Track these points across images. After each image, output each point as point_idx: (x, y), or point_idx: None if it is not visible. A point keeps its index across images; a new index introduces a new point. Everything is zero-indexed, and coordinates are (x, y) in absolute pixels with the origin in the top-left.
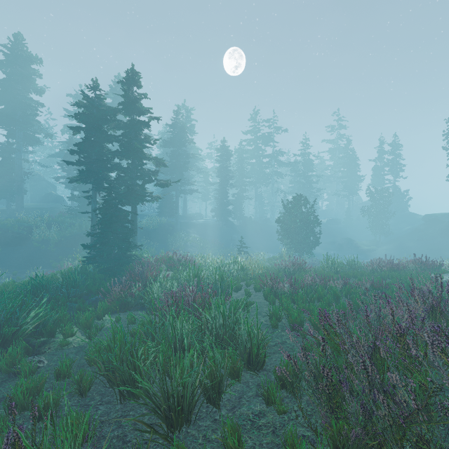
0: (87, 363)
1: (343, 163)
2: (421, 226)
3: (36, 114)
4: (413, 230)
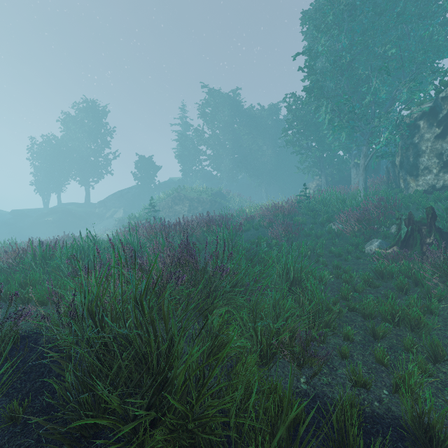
0: (7, 305)
1: None
2: (11, 220)
3: None
4: (1, 224)
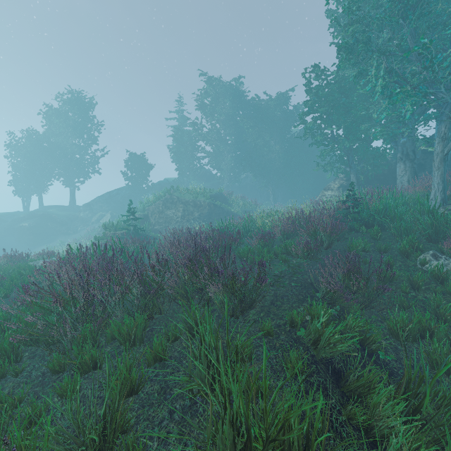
0: None
1: None
2: None
3: None
4: None
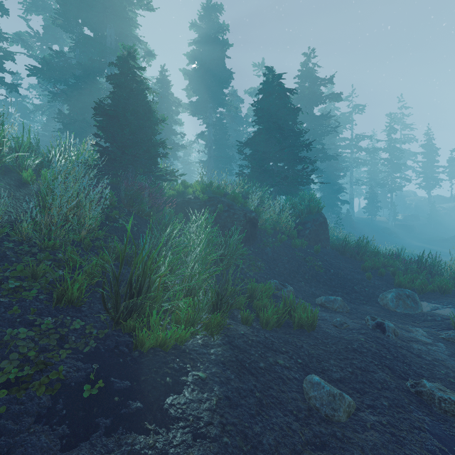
0: None
1: (425, 152)
2: None
3: (147, 5)
4: None
